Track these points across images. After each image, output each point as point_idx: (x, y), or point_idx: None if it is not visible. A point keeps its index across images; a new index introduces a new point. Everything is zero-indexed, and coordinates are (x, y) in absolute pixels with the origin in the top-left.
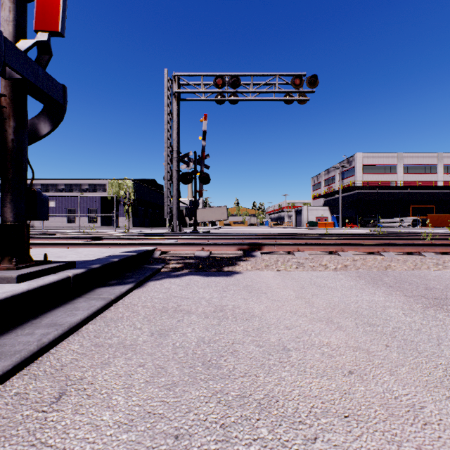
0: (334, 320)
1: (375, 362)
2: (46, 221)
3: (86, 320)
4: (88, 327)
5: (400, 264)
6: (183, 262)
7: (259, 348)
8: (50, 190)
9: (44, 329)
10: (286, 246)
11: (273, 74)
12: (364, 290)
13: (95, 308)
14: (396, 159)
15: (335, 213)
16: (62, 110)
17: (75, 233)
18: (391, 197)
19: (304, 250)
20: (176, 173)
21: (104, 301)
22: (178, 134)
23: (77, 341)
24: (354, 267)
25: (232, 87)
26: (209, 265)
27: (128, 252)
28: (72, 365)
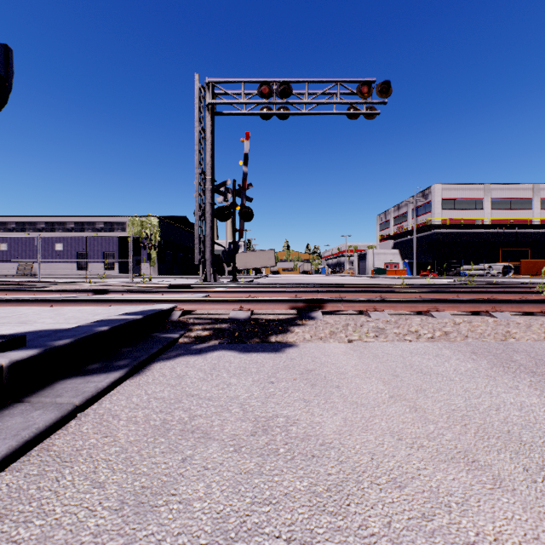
0: (479, 460)
1: None
2: (52, 267)
3: (3, 463)
4: (2, 480)
5: (524, 331)
6: (211, 328)
7: None
8: (56, 230)
9: None
10: (357, 303)
11: (333, 81)
12: (496, 379)
13: (30, 431)
14: (483, 191)
15: (407, 258)
16: (3, 87)
17: (79, 283)
18: (477, 239)
19: (383, 309)
20: (209, 207)
21: (56, 414)
22: (213, 157)
23: None
24: (459, 336)
25: (281, 97)
26: (249, 332)
27: (130, 314)
28: None
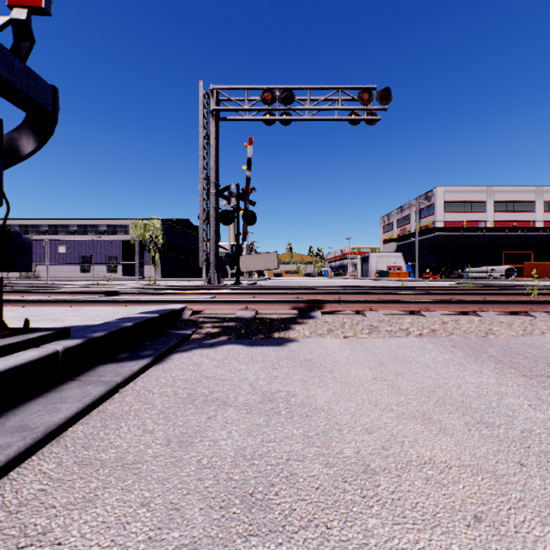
0: (433, 418)
1: (511, 497)
2: (55, 270)
3: (75, 418)
4: (77, 429)
5: (505, 328)
6: (220, 326)
7: (329, 469)
8: (59, 233)
9: (6, 437)
10: (354, 304)
11: (335, 88)
12: (465, 366)
13: (90, 398)
14: (486, 194)
15: (410, 260)
16: (51, 121)
17: (87, 285)
18: (480, 241)
19: (377, 309)
20: (213, 211)
21: (105, 387)
22: (217, 162)
23: (55, 455)
24: (444, 332)
25: (284, 103)
26: (254, 330)
27: (147, 313)
28: (35, 503)
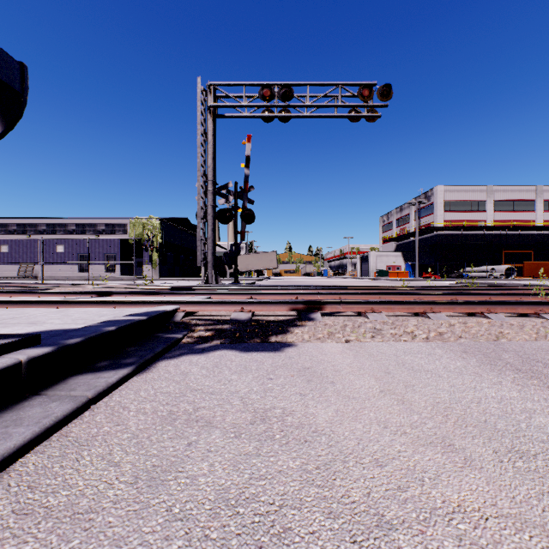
0: (455, 444)
1: None
2: (53, 269)
3: (28, 445)
4: (28, 460)
5: (516, 332)
6: (213, 329)
7: (332, 521)
8: (57, 232)
9: None
10: (356, 305)
11: (334, 84)
12: (481, 376)
13: (50, 420)
14: (486, 193)
15: (409, 260)
16: (19, 102)
17: (82, 285)
18: (480, 241)
19: (380, 311)
20: (211, 209)
21: (72, 405)
22: (215, 160)
23: None
24: (453, 336)
25: (283, 100)
26: (249, 333)
27: (135, 315)
28: None
